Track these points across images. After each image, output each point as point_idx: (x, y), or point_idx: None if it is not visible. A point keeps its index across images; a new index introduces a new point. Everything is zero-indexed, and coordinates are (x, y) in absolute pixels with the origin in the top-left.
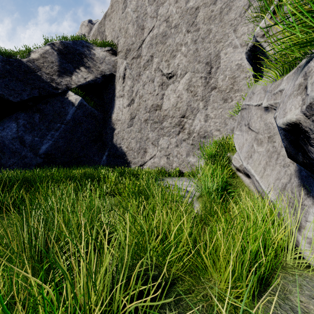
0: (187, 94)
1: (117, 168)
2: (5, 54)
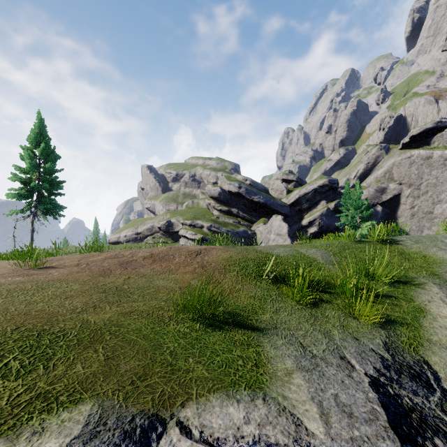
0: None
1: None
2: None
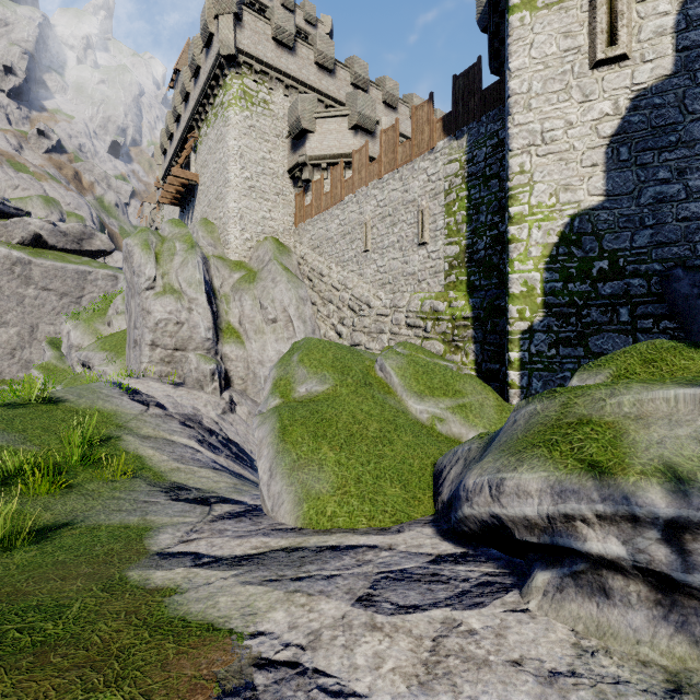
0: (18, 338)
1: None
2: None
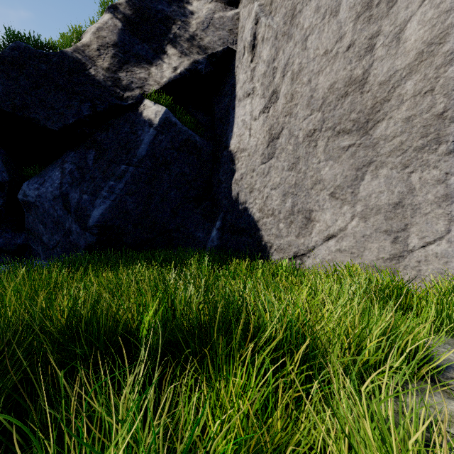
0: None
1: (240, 256)
2: (35, 41)
